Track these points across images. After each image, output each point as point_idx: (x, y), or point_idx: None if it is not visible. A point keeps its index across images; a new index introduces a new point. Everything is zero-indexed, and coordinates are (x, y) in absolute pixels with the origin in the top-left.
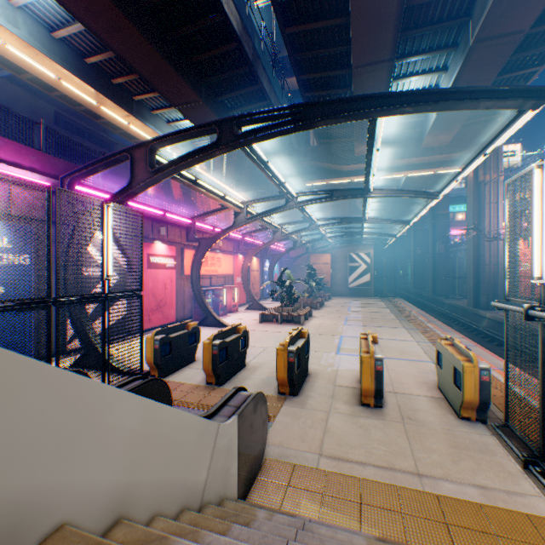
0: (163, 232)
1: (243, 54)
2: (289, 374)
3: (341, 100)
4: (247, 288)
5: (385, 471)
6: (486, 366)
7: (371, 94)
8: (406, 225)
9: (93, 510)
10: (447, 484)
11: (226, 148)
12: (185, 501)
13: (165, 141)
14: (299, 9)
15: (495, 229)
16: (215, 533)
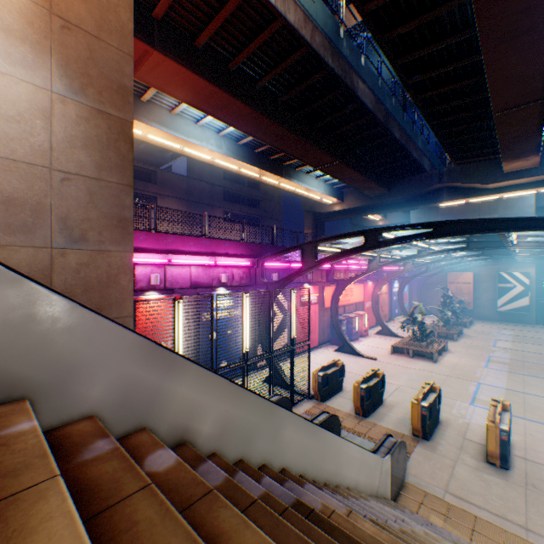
0: (309, 277)
1: (375, 121)
2: (421, 423)
3: (467, 221)
4: (376, 314)
5: (496, 517)
6: None
7: (495, 218)
8: None
9: (351, 484)
10: None
11: (370, 250)
12: (371, 491)
13: (325, 242)
14: (430, 80)
15: None
16: (390, 507)
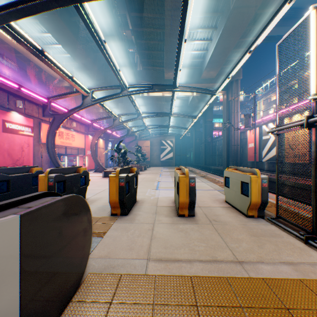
0: (19, 105)
1: None
2: (121, 197)
3: None
4: (95, 157)
5: (211, 264)
6: (265, 176)
7: None
8: (194, 118)
9: None
10: (265, 266)
11: None
12: None
13: None
14: None
15: (236, 126)
16: None
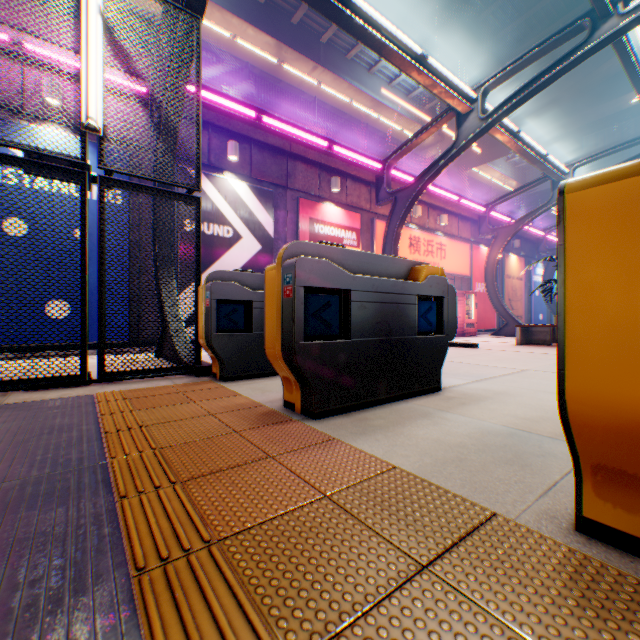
0: (333, 186)
1: None
2: None
3: None
4: (494, 297)
5: None
6: None
7: None
8: None
9: None
10: None
11: None
12: None
13: None
14: None
15: None
16: None
